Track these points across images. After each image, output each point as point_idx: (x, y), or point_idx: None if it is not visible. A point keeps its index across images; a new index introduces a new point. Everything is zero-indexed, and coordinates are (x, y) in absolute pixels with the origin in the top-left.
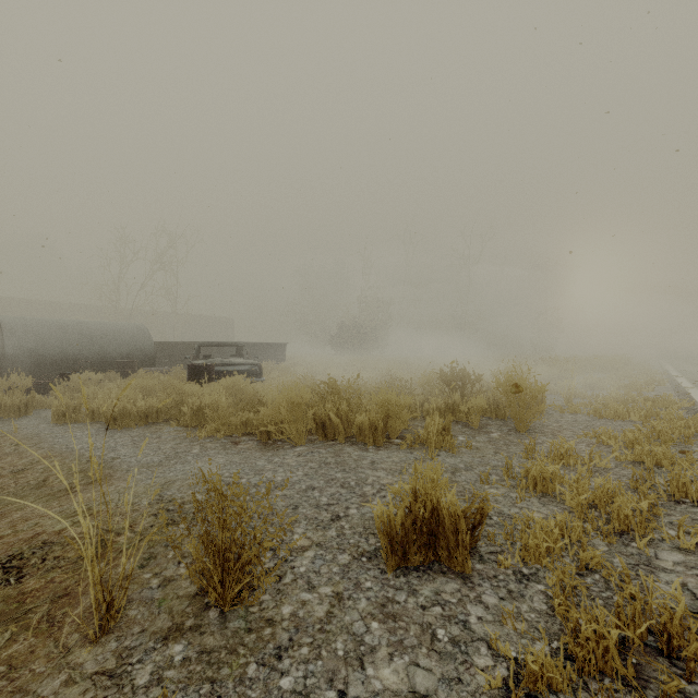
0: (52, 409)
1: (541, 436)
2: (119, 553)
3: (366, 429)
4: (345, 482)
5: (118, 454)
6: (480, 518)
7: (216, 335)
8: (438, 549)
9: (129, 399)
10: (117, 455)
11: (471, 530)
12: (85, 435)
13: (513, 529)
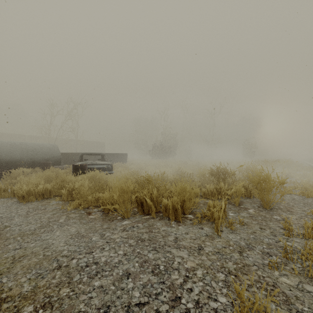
0: None
1: (282, 212)
2: None
3: (170, 209)
4: (155, 266)
5: (11, 223)
6: None
7: (96, 150)
8: None
9: (35, 184)
10: (10, 224)
11: None
12: (2, 207)
13: None
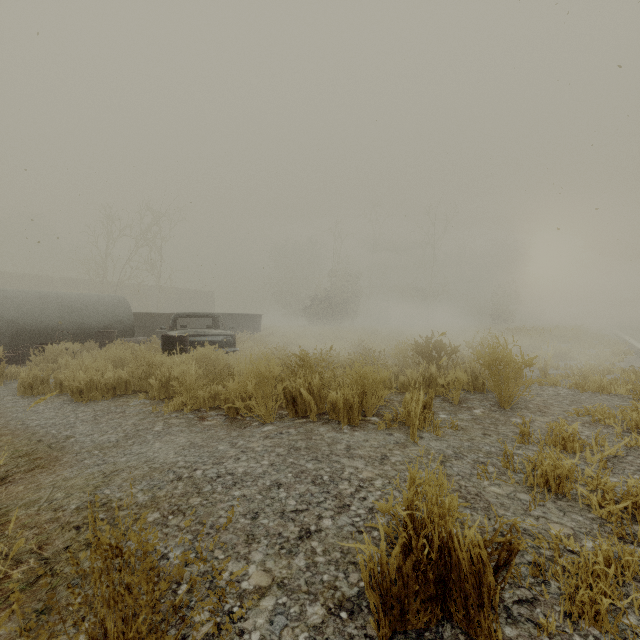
0: (19, 381)
1: (528, 413)
2: (4, 600)
3: (341, 406)
4: (317, 476)
5: (74, 432)
6: (507, 556)
7: (198, 307)
8: (450, 602)
9: (98, 371)
10: (72, 433)
11: (493, 572)
12: (47, 409)
13: (537, 555)
